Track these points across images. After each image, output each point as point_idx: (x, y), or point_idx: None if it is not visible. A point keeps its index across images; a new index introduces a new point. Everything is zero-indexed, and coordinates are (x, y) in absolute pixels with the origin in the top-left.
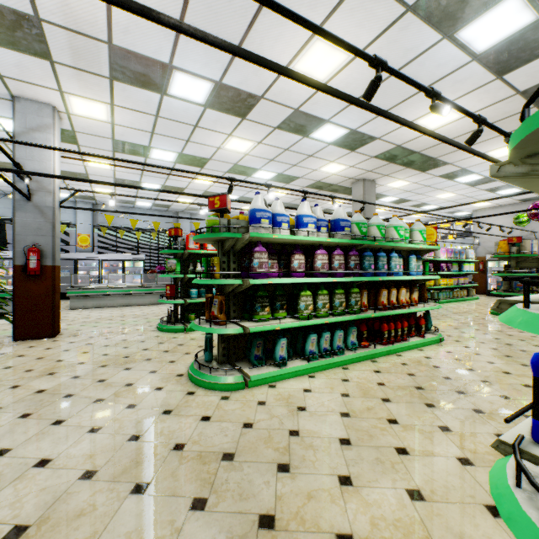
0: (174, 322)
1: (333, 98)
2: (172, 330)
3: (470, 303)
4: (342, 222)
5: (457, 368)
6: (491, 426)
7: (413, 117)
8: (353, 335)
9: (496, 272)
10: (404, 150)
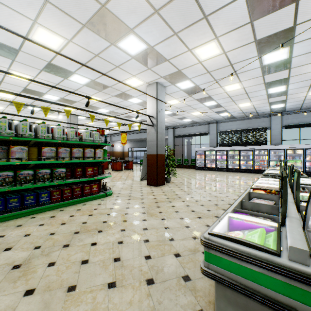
0: None
1: None
2: None
3: None
4: None
5: None
6: None
7: None
8: None
9: None
10: None
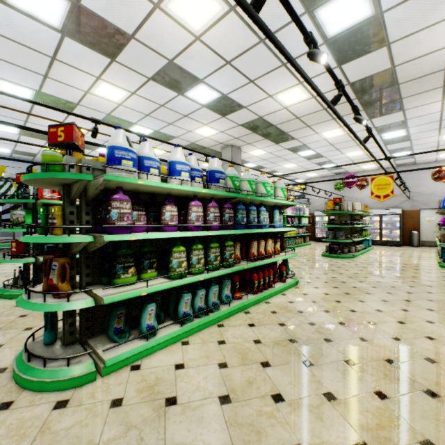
0: (22, 285)
1: (208, 55)
2: (17, 296)
3: (306, 248)
4: (217, 174)
5: (317, 311)
6: (367, 381)
7: (274, 91)
8: (227, 288)
9: (321, 224)
10: (265, 122)
